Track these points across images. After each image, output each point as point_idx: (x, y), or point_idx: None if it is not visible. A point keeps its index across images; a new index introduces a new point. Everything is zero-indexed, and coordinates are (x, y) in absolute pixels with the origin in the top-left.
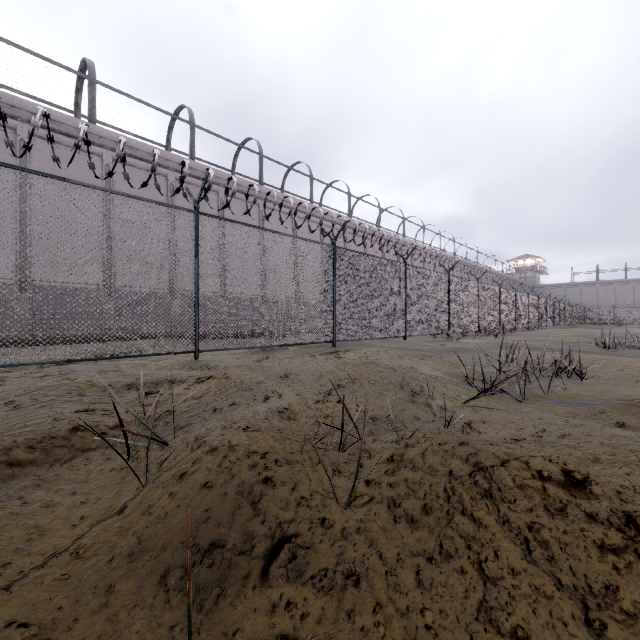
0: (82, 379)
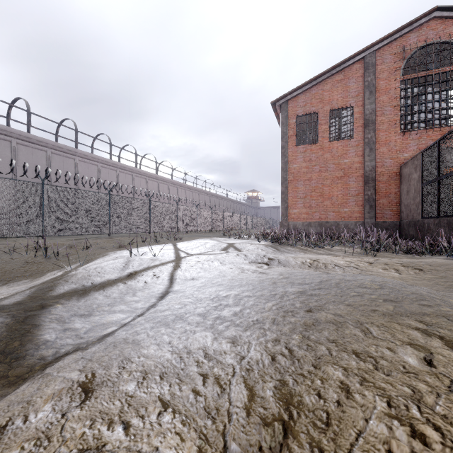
0: None
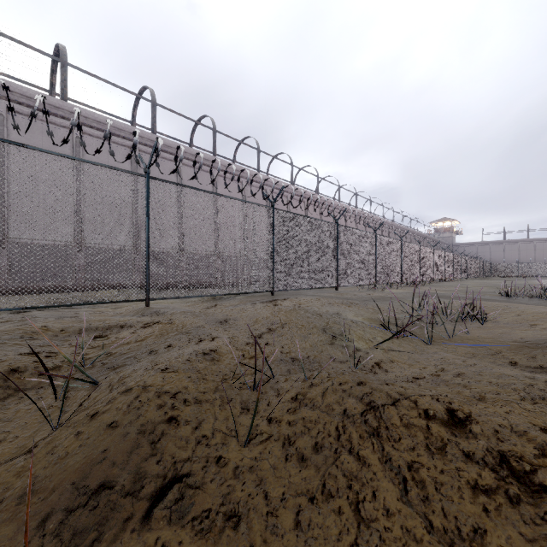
0: (38, 324)
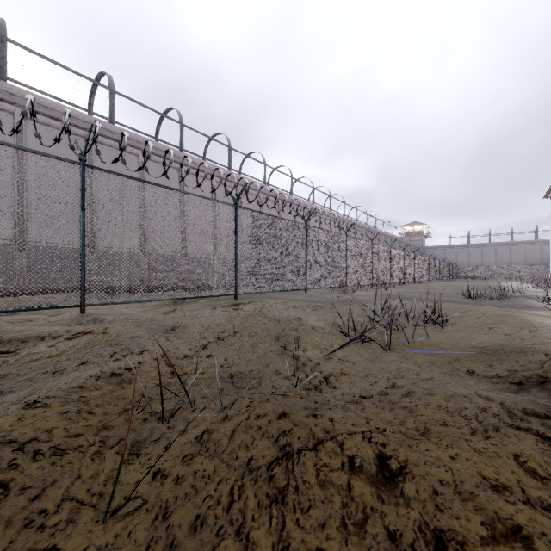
0: None
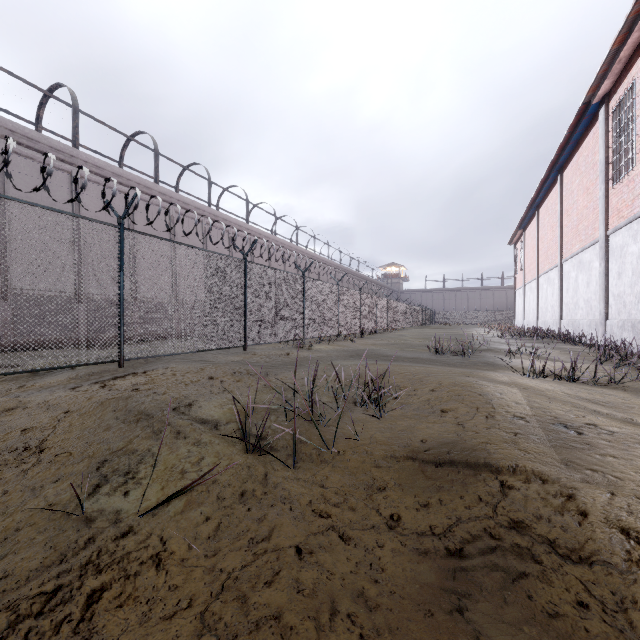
0: None
